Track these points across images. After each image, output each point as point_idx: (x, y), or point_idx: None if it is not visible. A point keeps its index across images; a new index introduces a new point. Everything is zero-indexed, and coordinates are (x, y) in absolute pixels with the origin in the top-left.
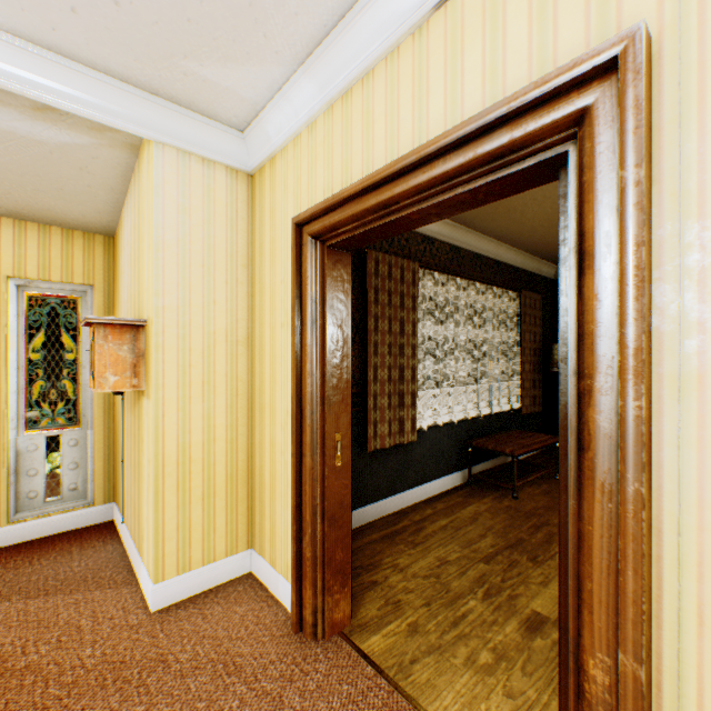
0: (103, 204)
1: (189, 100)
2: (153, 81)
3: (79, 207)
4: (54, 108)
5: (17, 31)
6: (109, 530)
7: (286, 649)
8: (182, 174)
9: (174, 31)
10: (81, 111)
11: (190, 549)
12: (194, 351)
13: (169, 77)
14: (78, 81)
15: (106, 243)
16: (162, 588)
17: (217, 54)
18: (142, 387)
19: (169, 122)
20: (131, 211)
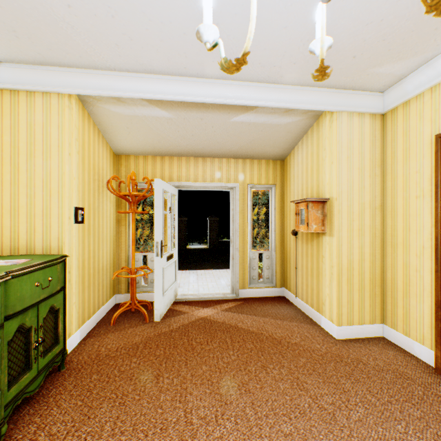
0: (287, 146)
1: (360, 86)
2: (346, 83)
3: (277, 149)
4: (292, 109)
5: (298, 84)
6: (285, 300)
7: (437, 379)
8: (348, 124)
9: (376, 58)
10: (312, 108)
11: (352, 314)
12: (354, 213)
13: (356, 79)
14: (312, 95)
15: (280, 164)
16: (340, 329)
17: (394, 60)
18: (325, 231)
19: (345, 100)
20: (306, 147)
